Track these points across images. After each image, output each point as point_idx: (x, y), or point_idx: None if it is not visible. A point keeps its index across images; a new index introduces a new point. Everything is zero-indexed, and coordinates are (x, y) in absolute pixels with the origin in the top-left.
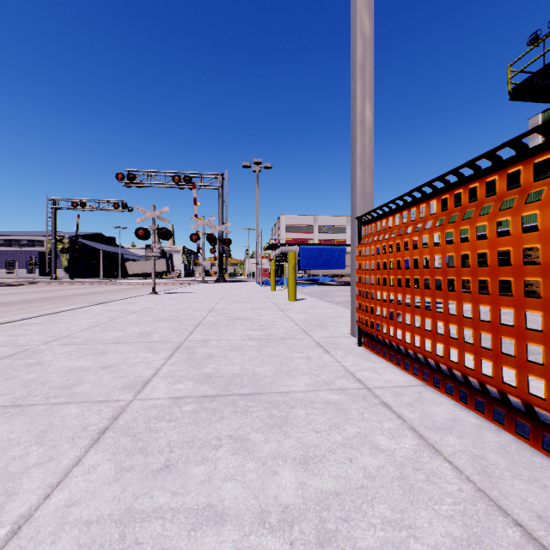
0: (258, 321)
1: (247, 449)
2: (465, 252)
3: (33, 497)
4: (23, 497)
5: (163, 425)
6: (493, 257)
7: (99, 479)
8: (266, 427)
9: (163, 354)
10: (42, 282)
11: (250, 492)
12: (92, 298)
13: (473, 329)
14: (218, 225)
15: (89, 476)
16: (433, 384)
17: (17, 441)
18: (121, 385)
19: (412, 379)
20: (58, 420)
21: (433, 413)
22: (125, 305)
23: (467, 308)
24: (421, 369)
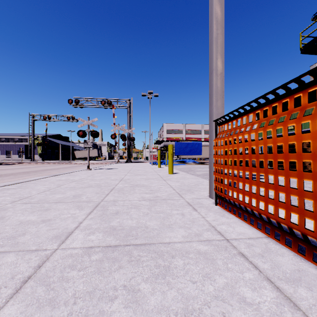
0: (149, 187)
1: (137, 300)
2: (306, 140)
3: None
4: None
5: (74, 274)
6: None
7: None
8: (153, 277)
9: (86, 211)
10: (25, 162)
11: None
12: (52, 172)
13: (313, 200)
14: (127, 129)
15: None
16: (274, 237)
17: None
18: (52, 236)
19: (257, 232)
20: None
21: (281, 264)
22: (69, 176)
23: None
24: (264, 225)
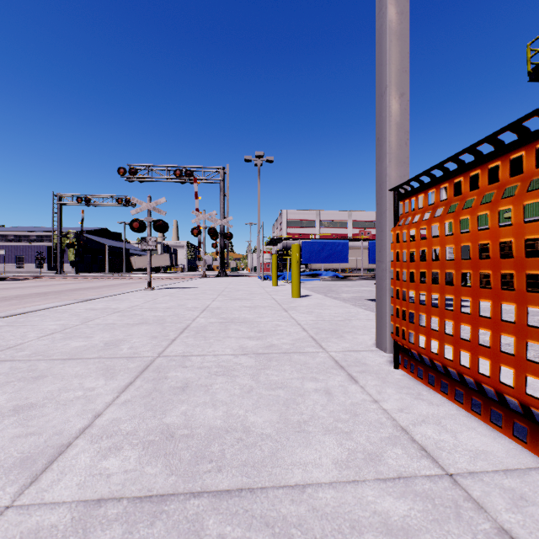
0: (257, 325)
1: None
2: None
3: None
4: None
5: None
6: None
7: None
8: None
9: (119, 381)
10: (46, 276)
11: None
12: (88, 293)
13: None
14: (220, 219)
15: None
16: None
17: None
18: (14, 458)
19: (516, 449)
20: None
21: None
22: (112, 302)
23: None
24: (535, 433)
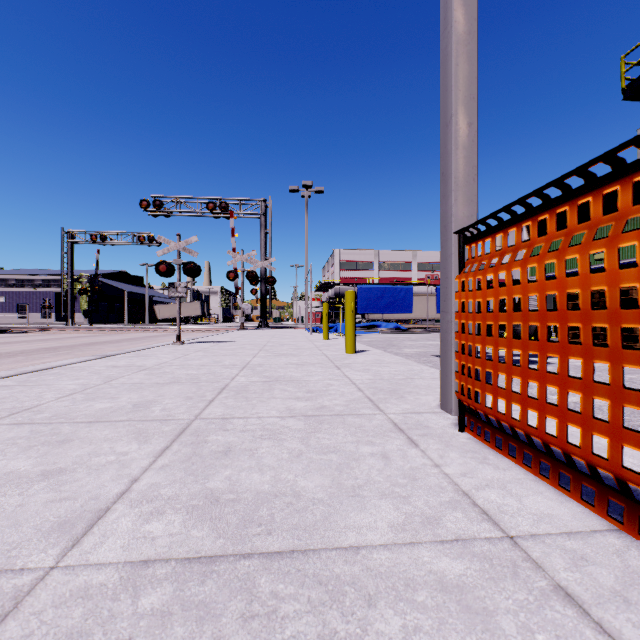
0: (305, 385)
1: None
2: None
3: None
4: None
5: None
6: None
7: None
8: None
9: (154, 445)
10: (55, 328)
11: None
12: (106, 348)
13: None
14: (260, 261)
15: None
16: (638, 533)
17: None
18: (51, 522)
19: (583, 512)
20: None
21: None
22: (136, 359)
23: (579, 364)
24: (603, 495)
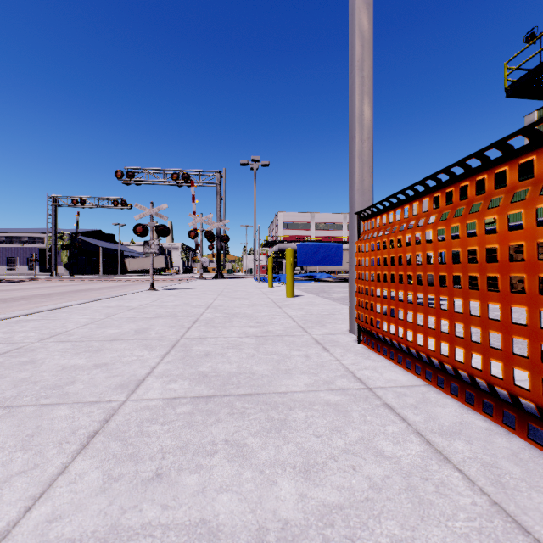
0: (255, 318)
1: (244, 455)
2: (472, 247)
3: (13, 510)
4: (2, 510)
5: (156, 429)
6: (504, 252)
7: (85, 490)
8: (264, 431)
9: (159, 352)
10: (42, 278)
11: (247, 506)
12: (91, 294)
13: (481, 328)
14: (216, 222)
15: (75, 486)
16: (437, 384)
17: (2, 446)
18: (114, 384)
19: (414, 378)
20: (46, 423)
21: (439, 416)
22: (122, 301)
23: None
24: (424, 368)
